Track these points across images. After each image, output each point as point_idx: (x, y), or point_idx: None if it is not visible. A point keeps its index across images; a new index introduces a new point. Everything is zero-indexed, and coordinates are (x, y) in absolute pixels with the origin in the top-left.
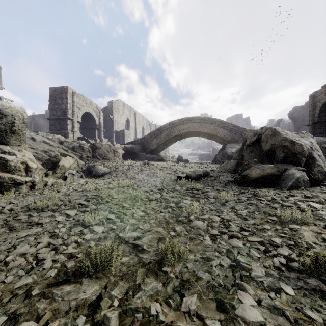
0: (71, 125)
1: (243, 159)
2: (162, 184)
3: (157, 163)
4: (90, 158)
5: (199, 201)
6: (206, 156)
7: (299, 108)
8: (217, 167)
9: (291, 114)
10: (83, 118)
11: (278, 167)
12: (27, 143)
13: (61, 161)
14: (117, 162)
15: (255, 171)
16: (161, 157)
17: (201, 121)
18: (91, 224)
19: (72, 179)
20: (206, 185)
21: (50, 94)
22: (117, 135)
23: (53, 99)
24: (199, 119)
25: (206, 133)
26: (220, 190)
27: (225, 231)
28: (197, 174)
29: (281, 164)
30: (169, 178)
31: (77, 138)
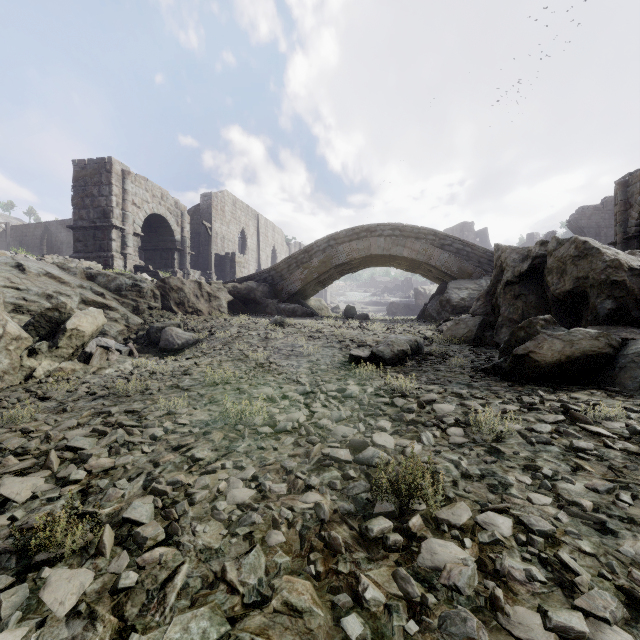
0: (119, 240)
1: (497, 314)
2: (313, 377)
3: (302, 323)
4: (158, 310)
5: (420, 439)
6: (402, 307)
7: (590, 209)
8: (432, 332)
9: (573, 223)
10: (148, 228)
11: (609, 335)
12: (5, 278)
13: (73, 319)
14: (215, 320)
15: (549, 345)
16: (310, 308)
17: (396, 234)
18: (55, 554)
19: (104, 360)
20: (422, 379)
21: (74, 176)
22: (221, 264)
23: (81, 185)
24: (391, 230)
25: (405, 259)
26: (466, 398)
27: (583, 630)
28: (398, 350)
29: (608, 326)
30: (329, 359)
31: (132, 268)
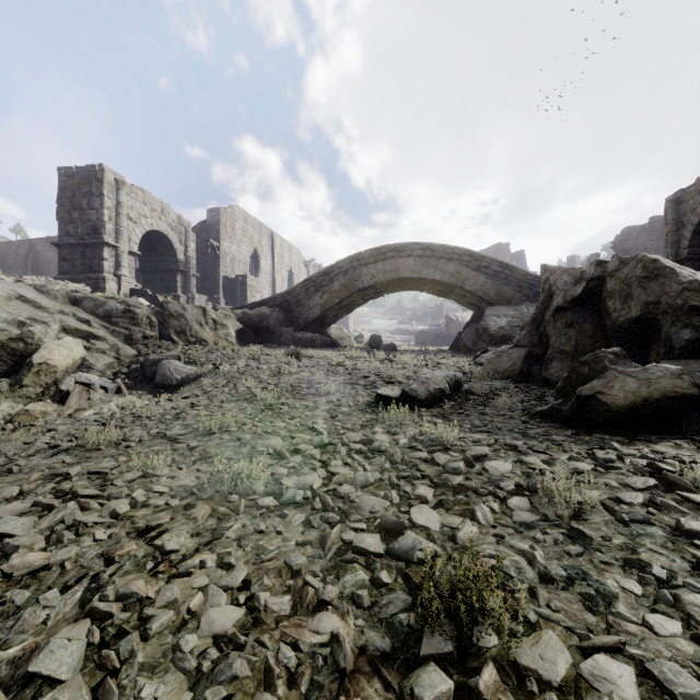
0: (112, 259)
1: (545, 345)
2: (333, 422)
3: (321, 354)
4: (154, 340)
5: (474, 517)
6: (432, 336)
7: (636, 230)
8: (469, 364)
9: (618, 244)
10: (147, 247)
11: (693, 372)
12: None
13: (42, 351)
14: (222, 351)
15: (621, 384)
16: (331, 337)
17: (427, 255)
18: None
19: (84, 399)
20: (465, 425)
21: (60, 186)
22: (231, 288)
23: (67, 196)
24: (421, 250)
25: (437, 283)
26: (524, 452)
27: None
28: (435, 389)
29: (687, 361)
30: (352, 399)
31: (127, 292)
